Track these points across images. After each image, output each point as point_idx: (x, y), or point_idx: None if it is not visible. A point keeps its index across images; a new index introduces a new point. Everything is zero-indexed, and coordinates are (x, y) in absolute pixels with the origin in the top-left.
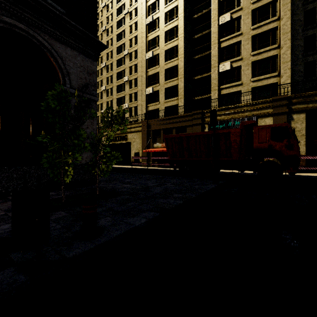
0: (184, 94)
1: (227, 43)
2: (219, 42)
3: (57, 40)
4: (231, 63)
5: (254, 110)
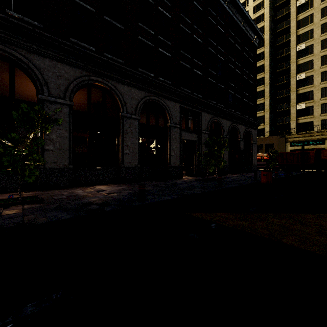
0: (269, 122)
1: (303, 91)
2: (296, 90)
3: (252, 128)
4: (305, 104)
5: (323, 135)
